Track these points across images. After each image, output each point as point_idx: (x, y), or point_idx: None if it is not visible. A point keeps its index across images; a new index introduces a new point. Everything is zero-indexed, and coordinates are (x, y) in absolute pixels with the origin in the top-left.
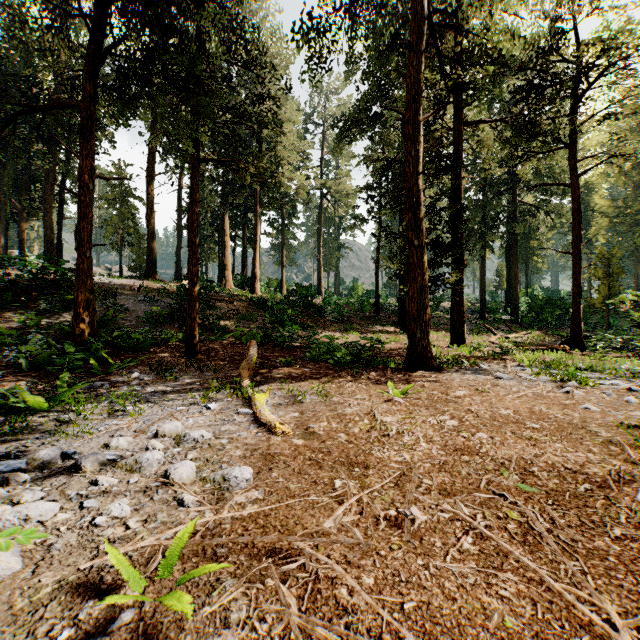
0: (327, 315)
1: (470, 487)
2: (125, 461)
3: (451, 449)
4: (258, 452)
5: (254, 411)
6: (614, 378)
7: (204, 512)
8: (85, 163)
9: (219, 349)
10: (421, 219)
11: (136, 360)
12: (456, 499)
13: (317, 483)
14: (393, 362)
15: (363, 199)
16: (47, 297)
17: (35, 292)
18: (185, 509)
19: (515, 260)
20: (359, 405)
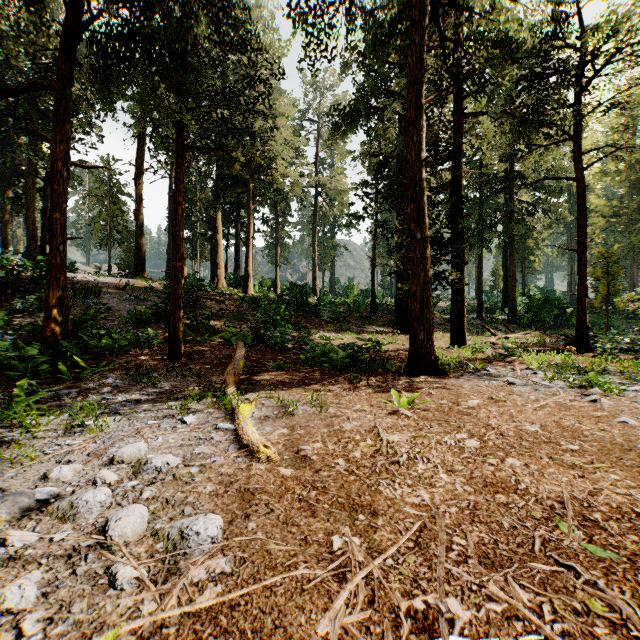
0: (322, 315)
1: (520, 551)
2: (58, 504)
3: (480, 483)
4: (234, 487)
5: (236, 427)
6: (635, 383)
7: (142, 599)
8: (57, 148)
9: (206, 351)
10: (424, 210)
11: (112, 364)
12: (507, 575)
13: (308, 542)
14: (393, 365)
15: (359, 196)
16: (22, 295)
17: (11, 290)
18: (110, 601)
19: (513, 259)
20: (359, 419)
